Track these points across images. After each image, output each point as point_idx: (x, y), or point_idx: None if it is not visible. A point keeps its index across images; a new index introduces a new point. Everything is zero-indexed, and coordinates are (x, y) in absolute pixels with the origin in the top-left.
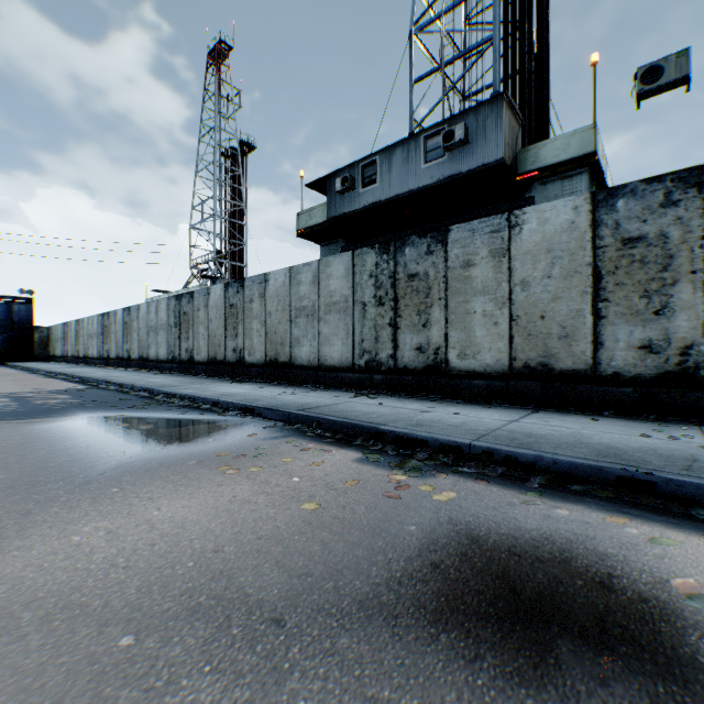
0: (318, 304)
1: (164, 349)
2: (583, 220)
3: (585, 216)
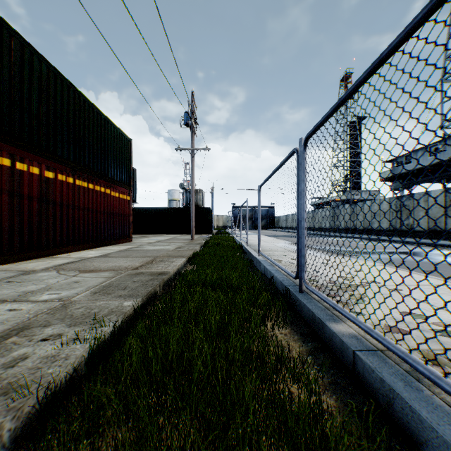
0: (379, 212)
1: (328, 224)
2: (442, 194)
3: (442, 194)
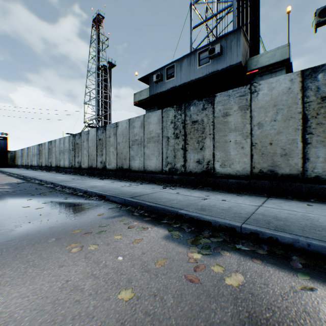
0: (143, 138)
1: (67, 161)
2: (296, 87)
3: (297, 84)
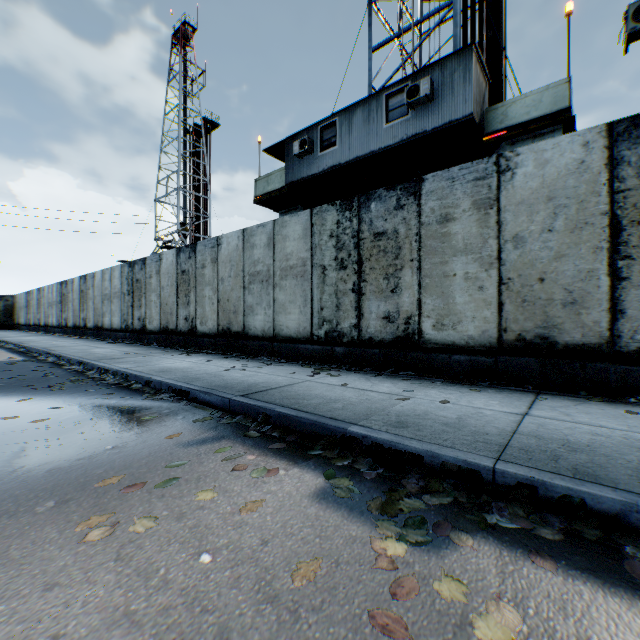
0: (273, 268)
1: (118, 317)
2: (596, 159)
3: (599, 153)
